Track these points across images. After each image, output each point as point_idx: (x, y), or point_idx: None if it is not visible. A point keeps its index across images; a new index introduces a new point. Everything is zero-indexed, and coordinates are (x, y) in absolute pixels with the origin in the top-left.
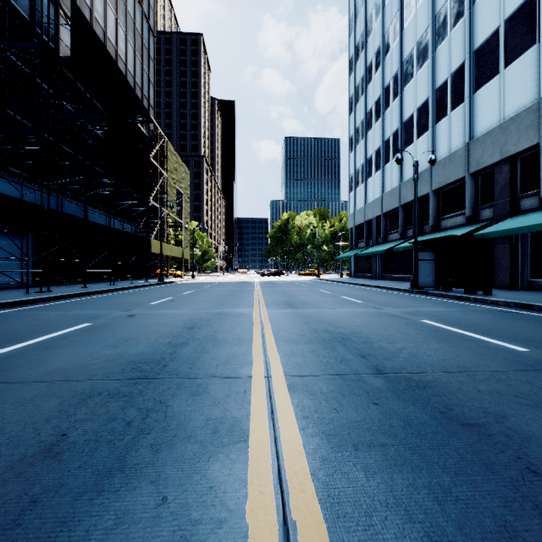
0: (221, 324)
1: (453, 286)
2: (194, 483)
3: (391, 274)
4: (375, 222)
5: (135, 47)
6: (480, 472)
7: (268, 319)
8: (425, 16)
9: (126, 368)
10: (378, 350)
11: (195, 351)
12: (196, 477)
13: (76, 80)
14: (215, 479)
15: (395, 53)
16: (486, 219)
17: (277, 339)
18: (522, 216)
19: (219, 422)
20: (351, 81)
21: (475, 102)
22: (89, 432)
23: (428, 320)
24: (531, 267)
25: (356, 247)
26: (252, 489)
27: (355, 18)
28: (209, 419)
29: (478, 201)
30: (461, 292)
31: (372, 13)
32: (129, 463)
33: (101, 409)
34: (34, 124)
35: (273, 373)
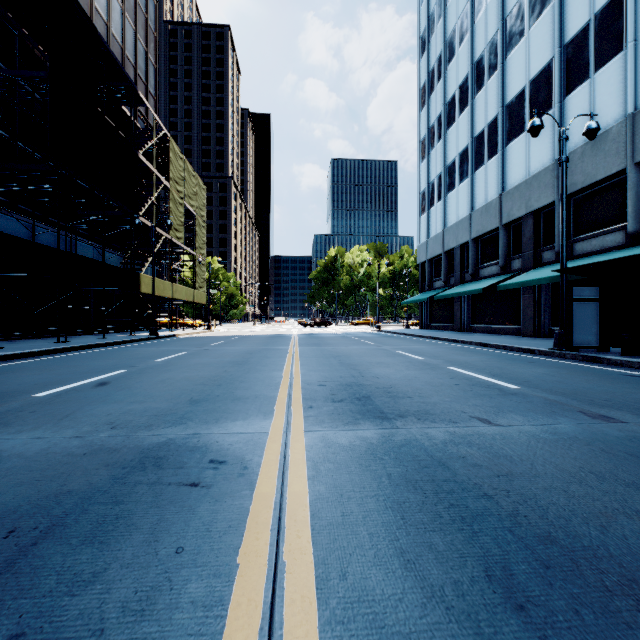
0: (20, 639)
1: None
2: None
3: (484, 325)
4: (459, 252)
5: (124, 5)
6: None
7: (306, 528)
8: None
9: None
10: None
11: None
12: None
13: None
14: None
15: (493, 9)
16: None
17: None
18: None
19: None
20: (422, 66)
21: None
22: None
23: None
24: None
25: (429, 288)
26: None
27: None
28: None
29: None
30: None
31: None
32: None
33: None
34: None
35: None
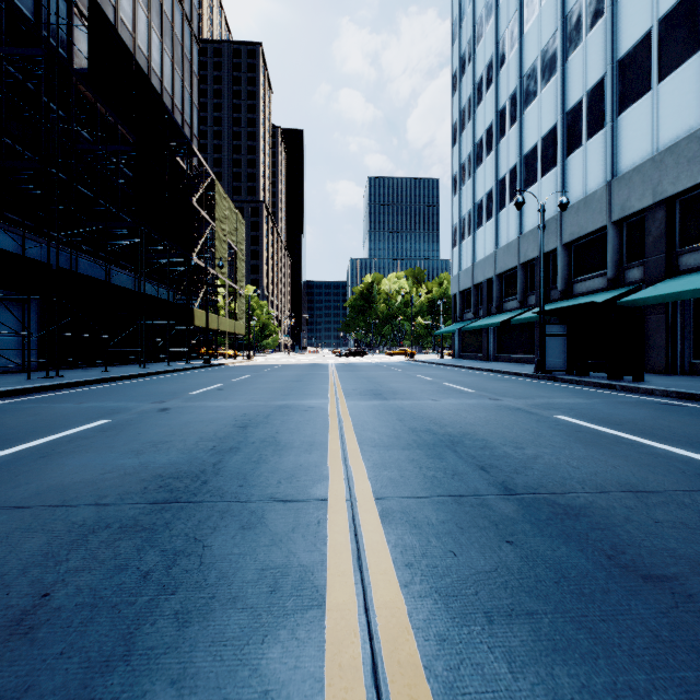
0: (285, 422)
1: (591, 370)
2: (239, 685)
3: (507, 354)
4: (486, 286)
5: (174, 59)
6: (690, 662)
7: (348, 415)
8: (552, 16)
9: (150, 486)
10: (502, 458)
11: (248, 460)
12: (243, 672)
13: (95, 99)
14: (273, 677)
15: (513, 66)
16: (634, 282)
17: (361, 442)
18: (683, 277)
19: (281, 573)
20: (454, 103)
21: (619, 127)
22: (84, 590)
23: (565, 416)
24: (694, 344)
25: (461, 319)
26: (332, 695)
27: (460, 20)
28: (266, 568)
29: (622, 257)
30: (602, 378)
31: (482, 13)
32: (140, 647)
33: (106, 551)
34: (38, 156)
35: (357, 493)
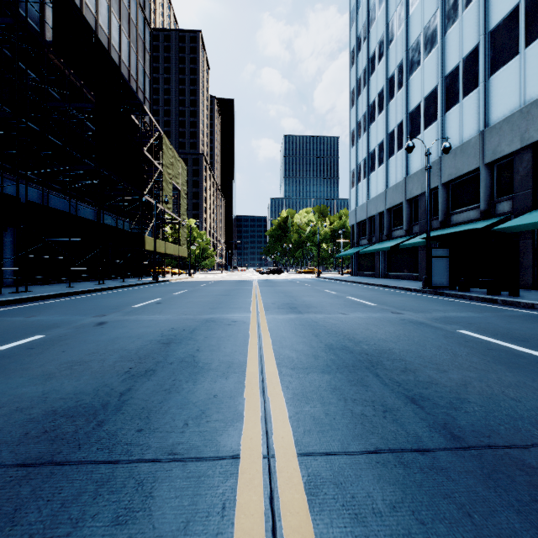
0: (207, 337)
1: (471, 286)
2: None
3: (395, 273)
4: (378, 218)
5: (130, 38)
6: None
7: (267, 329)
8: None
9: (33, 431)
10: (430, 386)
11: (159, 387)
12: None
13: (59, 62)
14: None
15: (400, 41)
16: (503, 213)
17: (280, 363)
18: None
19: None
20: (352, 74)
21: (491, 86)
22: None
23: (468, 331)
24: None
25: (357, 245)
26: None
27: (356, 8)
28: None
29: (493, 193)
30: (481, 293)
31: (375, 1)
32: None
33: None
34: (8, 107)
35: (276, 444)
